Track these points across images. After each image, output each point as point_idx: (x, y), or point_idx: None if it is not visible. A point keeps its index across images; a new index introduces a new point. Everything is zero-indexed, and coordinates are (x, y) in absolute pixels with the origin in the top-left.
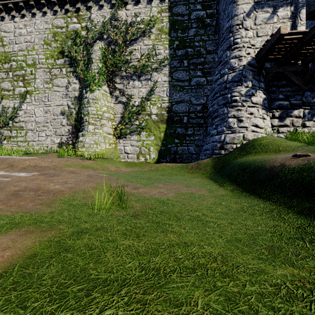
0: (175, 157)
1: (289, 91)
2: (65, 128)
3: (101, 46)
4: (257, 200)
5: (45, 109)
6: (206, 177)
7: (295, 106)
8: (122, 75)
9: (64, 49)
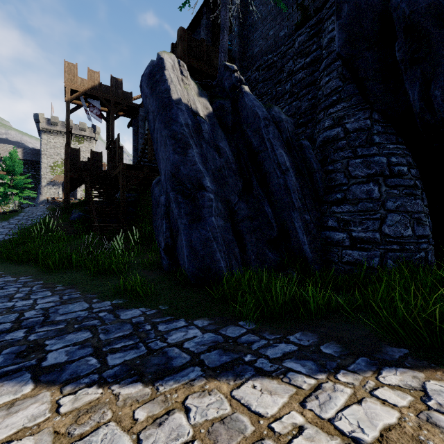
0: None
1: None
2: None
3: None
4: None
5: None
6: None
7: None
8: None
9: None
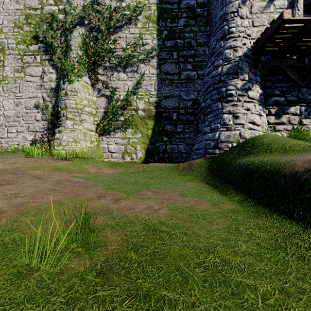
0: (164, 156)
1: (285, 86)
2: (40, 124)
3: (81, 32)
4: (288, 222)
5: (16, 101)
6: (202, 181)
7: (291, 102)
8: (105, 65)
9: (38, 34)
